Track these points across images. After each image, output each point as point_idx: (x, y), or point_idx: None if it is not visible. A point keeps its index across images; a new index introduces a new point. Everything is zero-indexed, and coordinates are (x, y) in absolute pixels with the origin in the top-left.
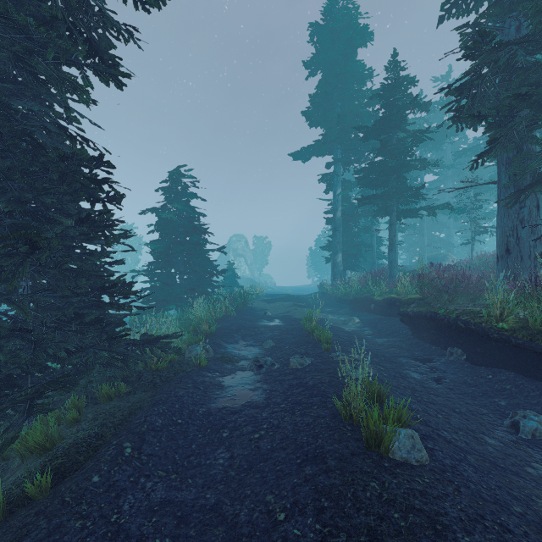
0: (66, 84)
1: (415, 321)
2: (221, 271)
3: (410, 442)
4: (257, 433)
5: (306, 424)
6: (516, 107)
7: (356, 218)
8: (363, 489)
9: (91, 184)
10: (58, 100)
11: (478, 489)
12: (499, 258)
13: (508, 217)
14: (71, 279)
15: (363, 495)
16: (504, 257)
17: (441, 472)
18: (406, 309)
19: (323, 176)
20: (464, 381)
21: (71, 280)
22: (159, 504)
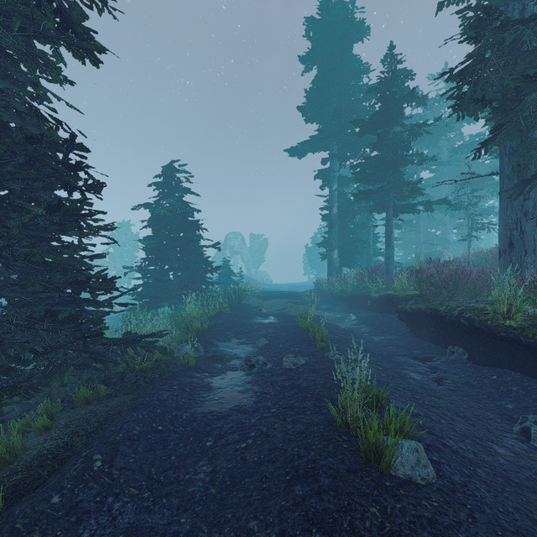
0: (36, 60)
1: (413, 318)
2: (215, 267)
3: (414, 456)
4: (243, 442)
5: (298, 433)
6: (523, 90)
7: (353, 215)
8: (362, 516)
9: (65, 170)
10: (29, 79)
11: (494, 513)
12: (501, 253)
13: (511, 209)
14: (45, 273)
15: (362, 525)
16: (507, 252)
17: (451, 492)
18: (404, 306)
19: (319, 172)
20: (467, 382)
21: (44, 275)
22: (125, 531)
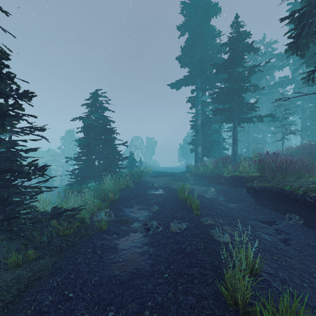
0: None
1: (259, 193)
2: (124, 157)
3: None
4: (141, 313)
5: (190, 306)
6: None
7: (210, 125)
8: None
9: None
10: None
11: None
12: None
13: None
14: None
15: None
16: None
17: None
18: (251, 184)
19: (189, 98)
20: (307, 243)
21: None
22: None
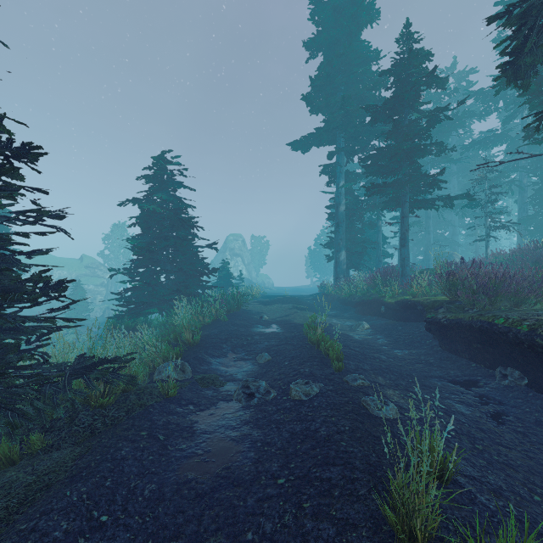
0: None
1: (448, 330)
2: (212, 270)
3: None
4: None
5: (325, 542)
6: None
7: (361, 213)
8: None
9: None
10: None
11: None
12: None
13: None
14: None
15: None
16: None
17: None
18: (434, 315)
19: (325, 167)
20: (536, 420)
21: None
22: None
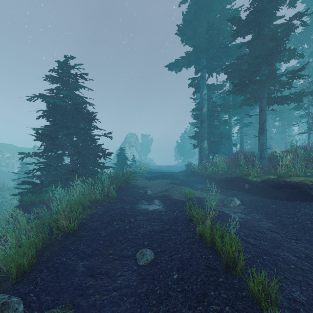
0: None
1: None
2: (107, 153)
3: None
4: None
5: None
6: None
7: (219, 113)
8: None
9: None
10: None
11: None
12: None
13: None
14: None
15: None
16: None
17: None
18: None
19: (192, 81)
20: None
21: None
22: None
